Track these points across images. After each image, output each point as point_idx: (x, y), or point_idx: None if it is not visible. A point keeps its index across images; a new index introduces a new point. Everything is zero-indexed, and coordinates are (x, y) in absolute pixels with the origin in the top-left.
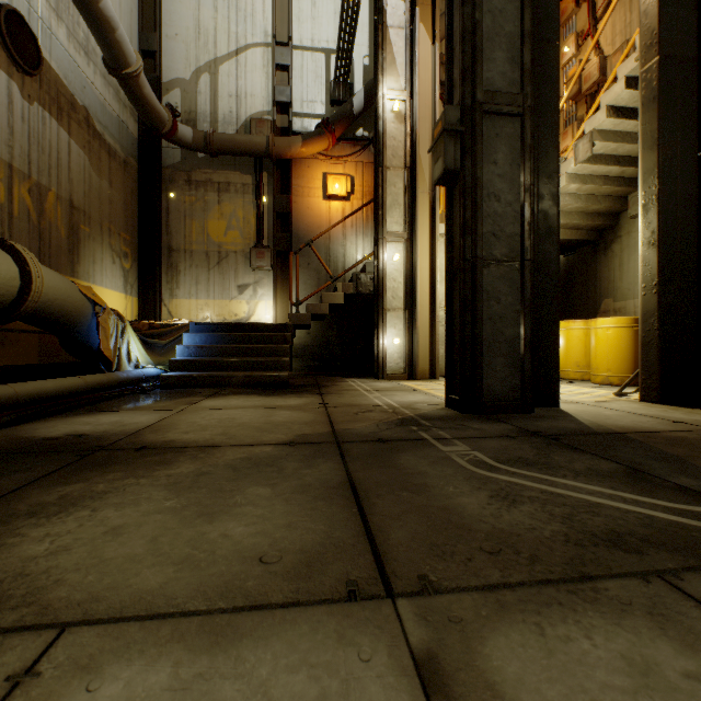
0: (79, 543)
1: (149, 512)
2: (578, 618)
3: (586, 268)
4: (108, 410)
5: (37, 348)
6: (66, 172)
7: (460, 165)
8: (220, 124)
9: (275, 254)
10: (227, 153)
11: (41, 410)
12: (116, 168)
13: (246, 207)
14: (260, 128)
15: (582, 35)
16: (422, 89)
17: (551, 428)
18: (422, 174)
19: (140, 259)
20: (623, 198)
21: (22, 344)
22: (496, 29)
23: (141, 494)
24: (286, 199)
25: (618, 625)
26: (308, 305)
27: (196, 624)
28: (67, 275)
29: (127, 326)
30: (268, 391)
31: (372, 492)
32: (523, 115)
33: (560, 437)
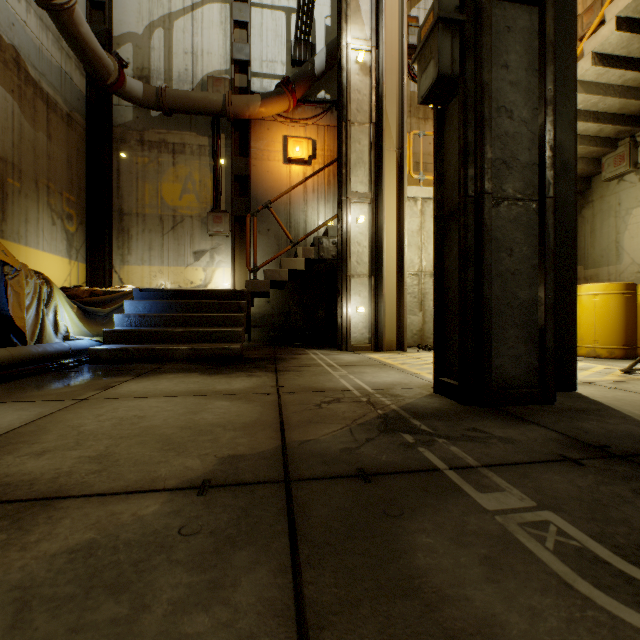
0: None
1: None
2: None
3: None
4: None
5: None
6: None
7: (459, 69)
8: (175, 82)
9: (233, 219)
10: (181, 111)
11: None
12: (57, 121)
13: (203, 170)
14: (217, 87)
15: None
16: (388, 39)
17: (615, 437)
18: (388, 131)
19: (88, 222)
20: (597, 161)
21: None
22: None
23: None
24: (244, 162)
25: None
26: (266, 270)
27: None
28: None
29: (54, 292)
30: (215, 367)
31: None
32: (543, 2)
33: None
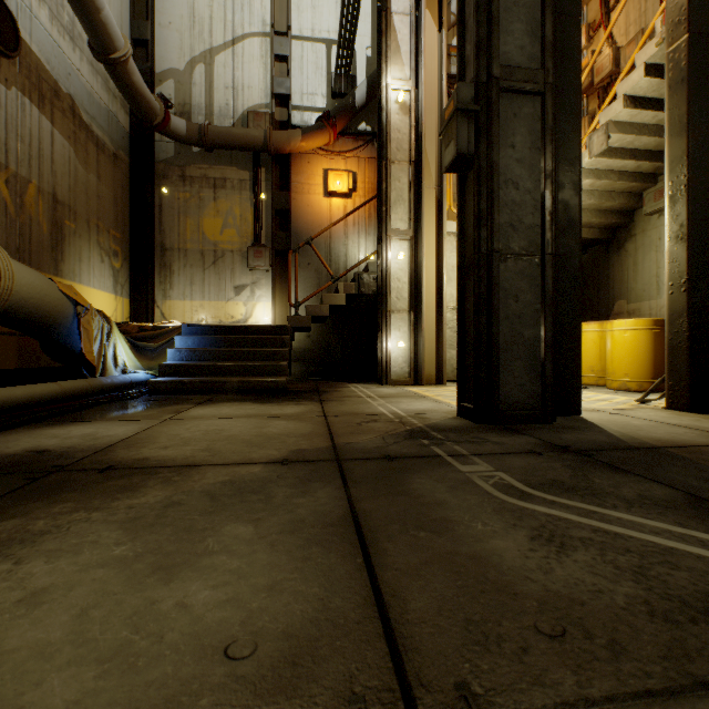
0: None
1: (89, 564)
2: None
3: (598, 269)
4: (84, 420)
5: (16, 352)
6: (48, 163)
7: (474, 149)
8: (216, 117)
9: (273, 253)
10: (223, 147)
11: (3, 421)
12: (105, 161)
13: (244, 204)
14: (257, 122)
15: (593, 26)
16: (428, 79)
17: (580, 442)
18: (428, 169)
19: (132, 258)
20: (638, 195)
21: None
22: None
23: (88, 536)
24: (285, 196)
25: None
26: (308, 306)
27: None
28: (50, 273)
29: (114, 328)
30: (264, 398)
31: (381, 531)
32: (543, 93)
33: (593, 453)
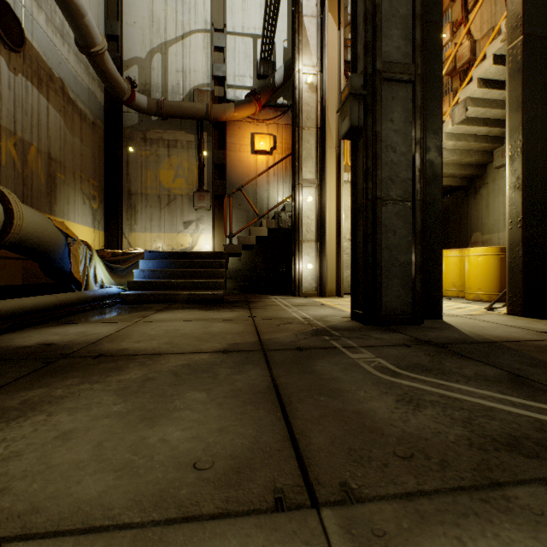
0: (30, 449)
1: (98, 416)
2: (496, 531)
3: (459, 208)
4: (76, 322)
5: (21, 272)
6: (45, 130)
7: (363, 123)
8: (169, 93)
9: (213, 197)
10: (175, 117)
11: (19, 322)
12: (86, 128)
13: (190, 160)
14: (201, 97)
15: (456, 24)
16: (330, 65)
17: (439, 338)
18: (330, 133)
19: (106, 200)
20: (490, 153)
21: (8, 268)
22: (392, 11)
23: (93, 399)
24: (222, 154)
25: (536, 540)
26: (239, 237)
27: (129, 540)
28: (46, 213)
29: (94, 254)
30: (207, 306)
31: (294, 396)
32: (414, 82)
33: (448, 345)
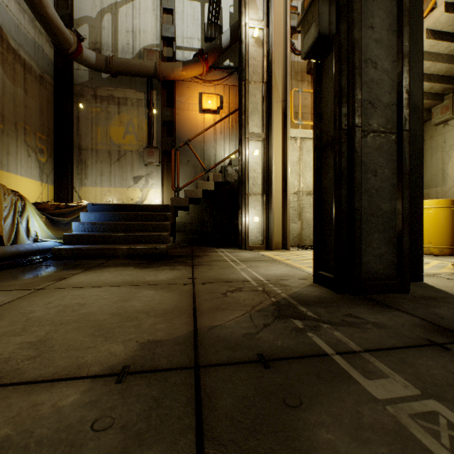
0: None
1: None
2: None
3: None
4: None
5: None
6: None
7: (335, 29)
8: (120, 53)
9: (162, 153)
10: (124, 74)
11: None
12: (32, 80)
13: (140, 117)
14: (150, 56)
15: None
16: (276, 20)
17: None
18: (276, 87)
19: (55, 155)
20: (428, 110)
21: None
22: None
23: None
24: (170, 111)
25: None
26: (186, 190)
27: None
28: None
29: (27, 206)
30: (147, 262)
31: None
32: None
33: None
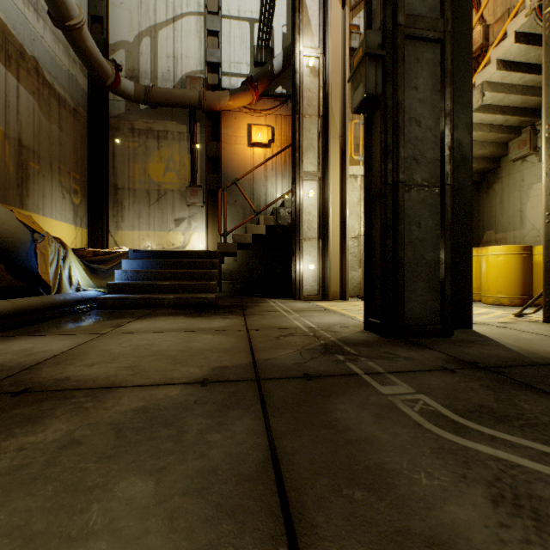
0: None
1: None
2: None
3: None
4: (30, 334)
5: None
6: (14, 114)
7: (381, 90)
8: (159, 80)
9: (206, 192)
10: (165, 105)
11: None
12: (66, 115)
13: (182, 152)
14: (193, 84)
15: None
16: (333, 47)
17: (485, 357)
18: (333, 121)
19: (89, 195)
20: (505, 144)
21: None
22: None
23: None
24: (216, 146)
25: None
26: (234, 235)
27: None
28: (15, 207)
29: (69, 253)
30: (196, 312)
31: (308, 490)
32: (443, 40)
33: (504, 370)
